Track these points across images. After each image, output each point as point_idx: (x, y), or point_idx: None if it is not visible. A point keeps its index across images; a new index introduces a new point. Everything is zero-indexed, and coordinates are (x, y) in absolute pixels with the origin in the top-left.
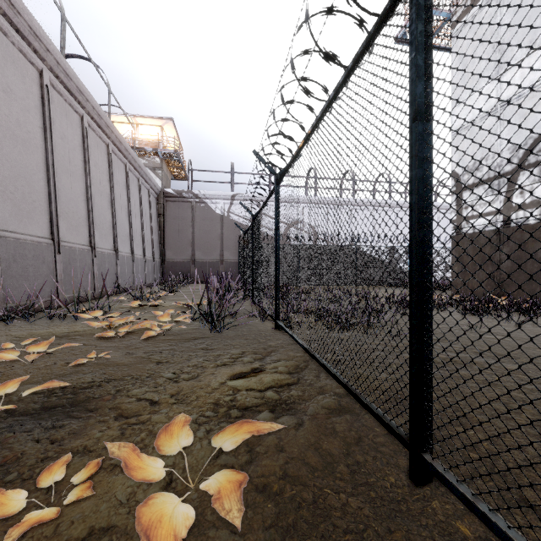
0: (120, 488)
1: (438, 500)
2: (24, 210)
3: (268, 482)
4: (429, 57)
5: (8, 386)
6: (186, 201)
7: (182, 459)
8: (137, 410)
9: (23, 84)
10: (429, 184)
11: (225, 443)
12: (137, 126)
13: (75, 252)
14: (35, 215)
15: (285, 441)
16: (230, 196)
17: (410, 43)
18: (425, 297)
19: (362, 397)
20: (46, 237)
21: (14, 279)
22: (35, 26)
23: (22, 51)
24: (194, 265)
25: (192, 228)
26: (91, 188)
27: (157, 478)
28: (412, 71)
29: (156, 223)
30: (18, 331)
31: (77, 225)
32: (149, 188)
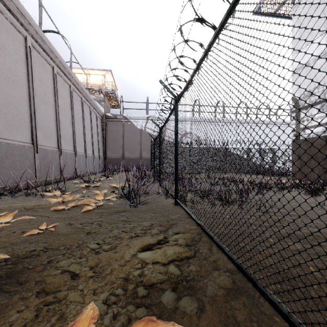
0: None
1: None
2: (14, 125)
3: None
4: None
5: None
6: (119, 121)
7: None
8: (58, 285)
9: (13, 44)
10: None
11: None
12: (89, 75)
13: (48, 152)
14: (21, 128)
15: None
16: (146, 117)
17: None
18: None
19: (259, 284)
20: (28, 143)
21: (6, 169)
22: (21, 8)
23: (13, 23)
24: (124, 160)
25: (122, 137)
26: (59, 112)
27: None
28: None
29: (101, 134)
30: (2, 204)
31: (49, 135)
32: (96, 113)
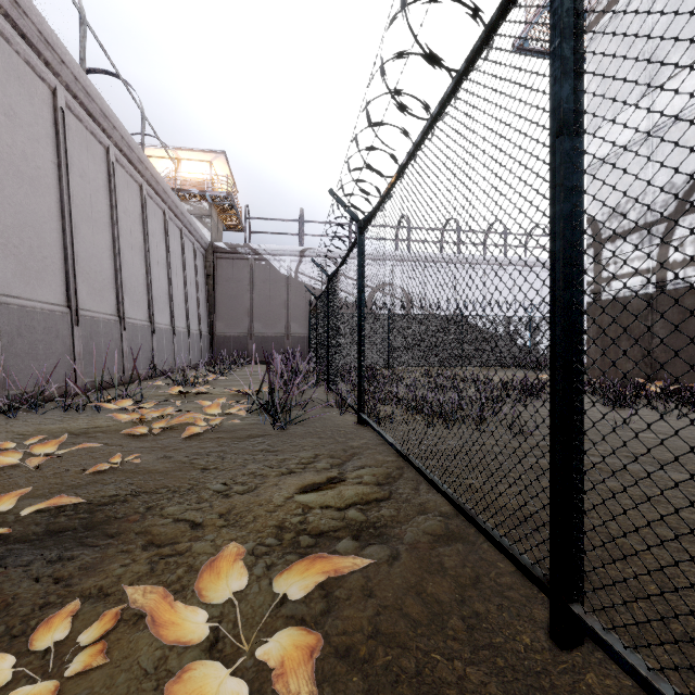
0: (145, 650)
1: (594, 673)
2: (32, 269)
3: (352, 643)
4: (580, 45)
5: (2, 502)
6: (242, 258)
7: (232, 607)
8: (173, 536)
9: (30, 105)
10: (580, 225)
11: (292, 586)
12: (179, 162)
13: (99, 323)
14: (47, 275)
15: (374, 582)
16: (298, 252)
17: (552, 27)
18: (574, 384)
19: (479, 520)
20: (60, 305)
21: (19, 358)
22: (47, 31)
23: (29, 63)
24: (253, 341)
25: (249, 293)
26: (120, 241)
27: (197, 639)
28: (554, 66)
29: (204, 287)
30: (22, 427)
31: (101, 288)
32: (194, 241)
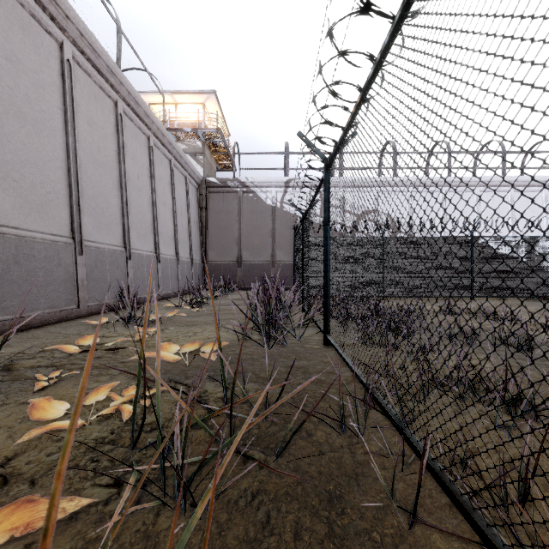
0: None
1: None
2: None
3: None
4: None
5: None
6: (231, 191)
7: None
8: None
9: None
10: None
11: None
12: (176, 106)
13: (34, 245)
14: None
15: None
16: (283, 182)
17: None
18: None
19: None
20: None
21: None
22: None
23: None
24: (241, 268)
25: (238, 223)
26: (77, 153)
27: None
28: None
29: (197, 218)
30: None
31: (42, 203)
32: (186, 174)
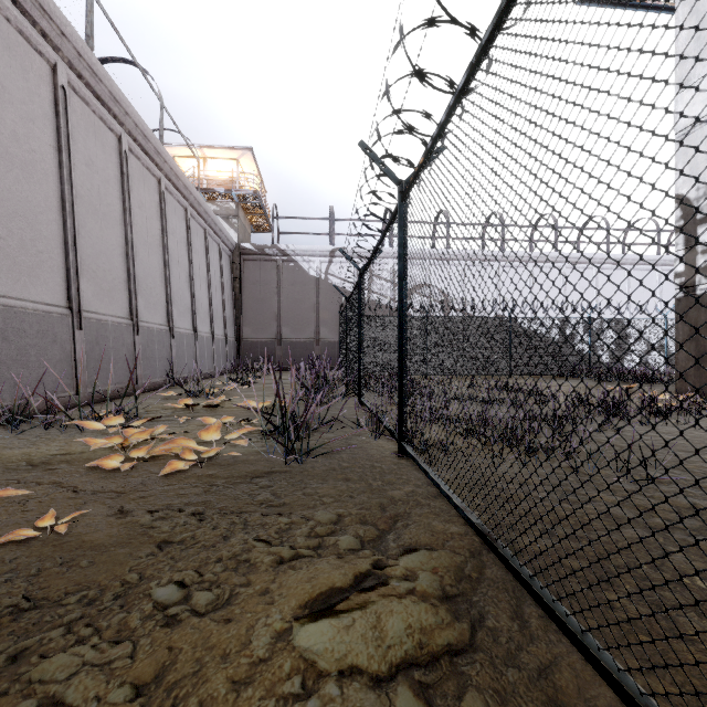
0: None
1: None
2: (24, 265)
3: None
4: None
5: None
6: (269, 260)
7: None
8: None
9: (24, 80)
10: None
11: None
12: (205, 160)
13: (107, 327)
14: (43, 272)
15: None
16: (328, 252)
17: None
18: None
19: None
20: (59, 305)
21: (4, 366)
22: None
23: (23, 32)
24: (281, 347)
25: (277, 296)
26: (133, 238)
27: None
28: None
29: (230, 290)
30: None
31: (110, 289)
32: (219, 242)
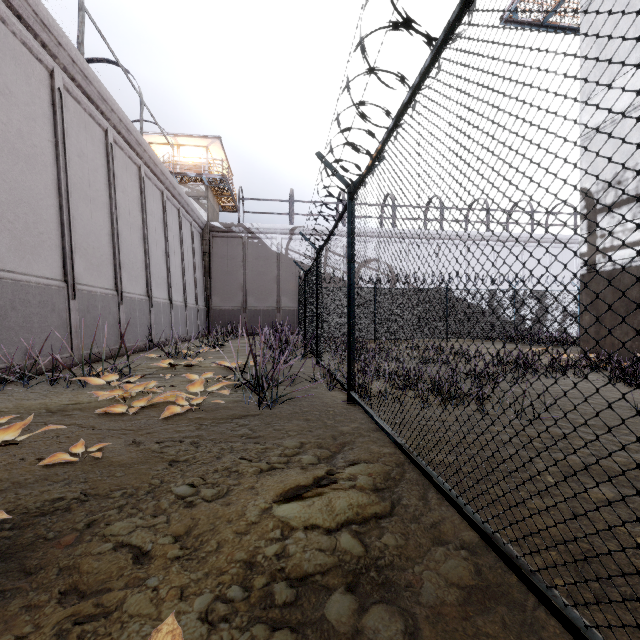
0: None
1: None
2: (28, 245)
3: None
4: None
5: None
6: (236, 237)
7: None
8: (106, 576)
9: (27, 85)
10: None
11: None
12: (178, 147)
13: (96, 297)
14: (43, 250)
15: None
16: (288, 230)
17: None
18: None
19: (537, 581)
20: (57, 279)
21: (13, 331)
22: (43, 12)
23: (26, 44)
24: (246, 314)
25: (243, 269)
26: (118, 219)
27: None
28: None
29: (201, 263)
30: (4, 402)
31: (99, 264)
32: (191, 220)
